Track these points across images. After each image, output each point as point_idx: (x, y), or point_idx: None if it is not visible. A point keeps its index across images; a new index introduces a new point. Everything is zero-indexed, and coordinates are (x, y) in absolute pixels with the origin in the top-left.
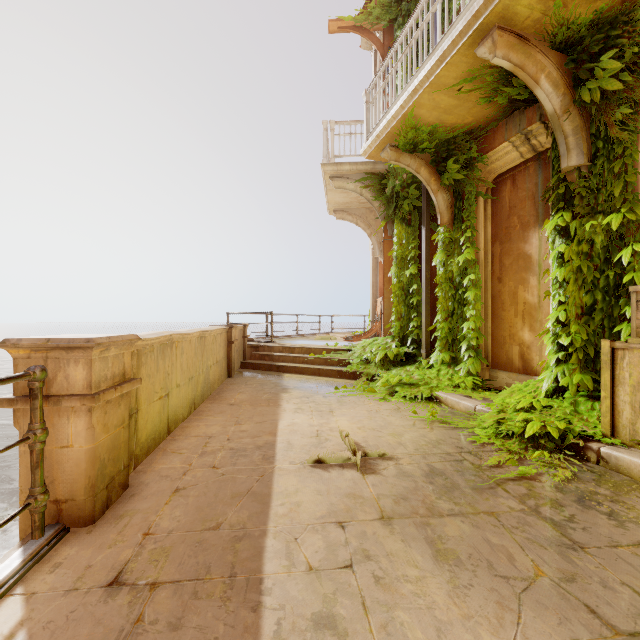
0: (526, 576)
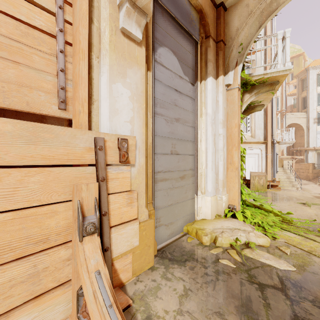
0: (285, 196)
